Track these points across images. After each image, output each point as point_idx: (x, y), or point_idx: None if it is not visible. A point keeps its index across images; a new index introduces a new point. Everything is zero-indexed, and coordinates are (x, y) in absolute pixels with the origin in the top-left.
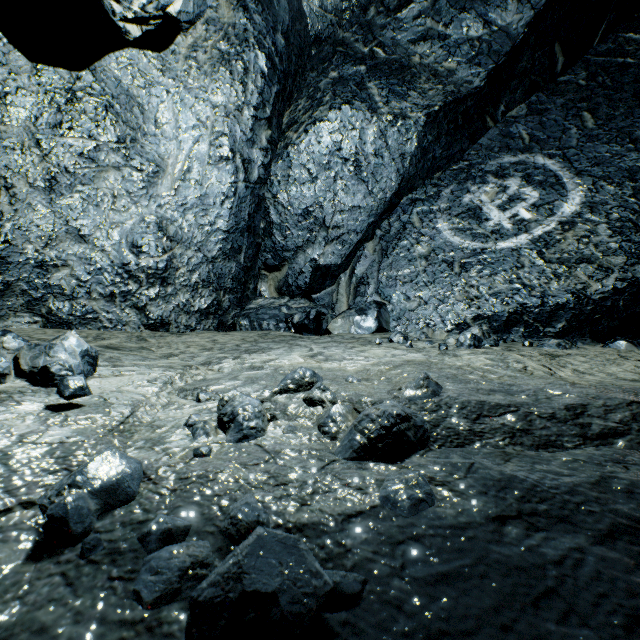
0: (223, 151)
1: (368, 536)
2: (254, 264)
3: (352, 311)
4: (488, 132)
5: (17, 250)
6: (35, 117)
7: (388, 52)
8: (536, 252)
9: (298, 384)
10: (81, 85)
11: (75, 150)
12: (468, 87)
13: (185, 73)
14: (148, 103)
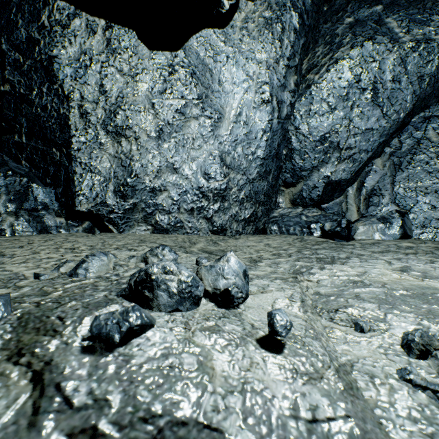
0: (265, 96)
1: None
2: (276, 182)
3: (373, 219)
4: None
5: (140, 181)
6: (151, 88)
7: None
8: None
9: None
10: (177, 61)
11: (173, 108)
12: None
13: (239, 41)
14: (214, 68)
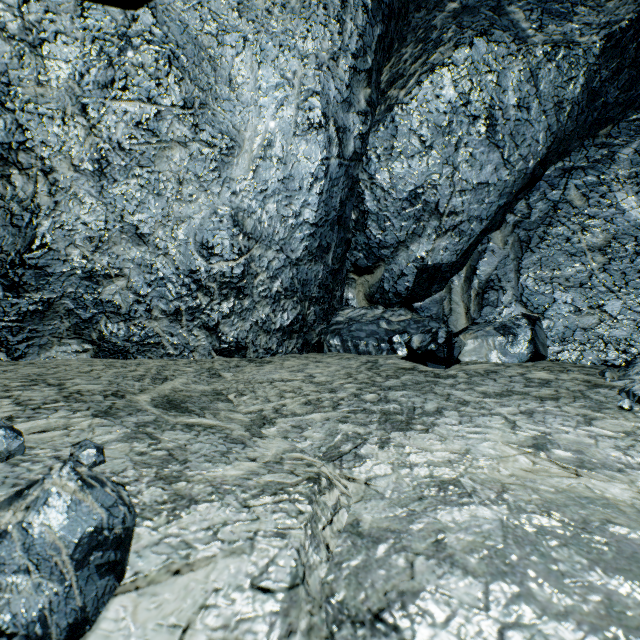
0: (314, 116)
1: None
2: (342, 266)
3: (489, 329)
4: None
5: (59, 257)
6: (80, 74)
7: None
8: None
9: None
10: (137, 29)
11: (130, 118)
12: None
13: (267, 12)
14: (221, 56)
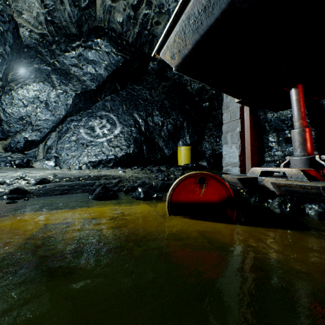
0: None
1: (35, 190)
2: None
3: (44, 159)
4: (99, 102)
5: None
6: None
7: (61, 65)
8: (107, 143)
9: (21, 177)
10: None
11: None
12: (90, 88)
13: None
14: None
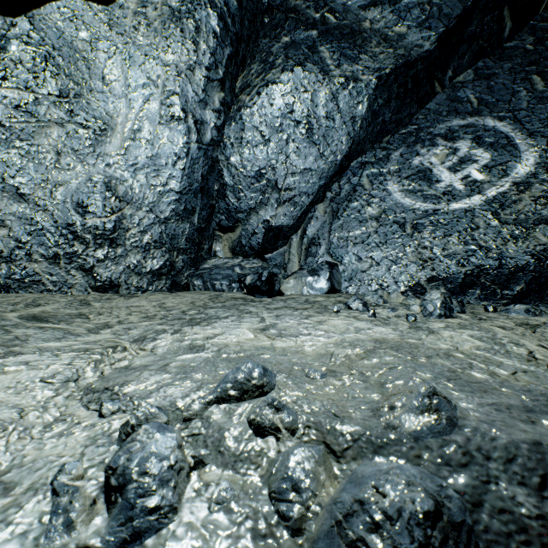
0: (174, 110)
1: None
2: (208, 225)
3: (304, 272)
4: (436, 97)
5: None
6: None
7: (339, 18)
8: (491, 213)
9: (242, 389)
10: (16, 32)
11: (10, 102)
12: (418, 51)
13: (134, 29)
14: (95, 58)
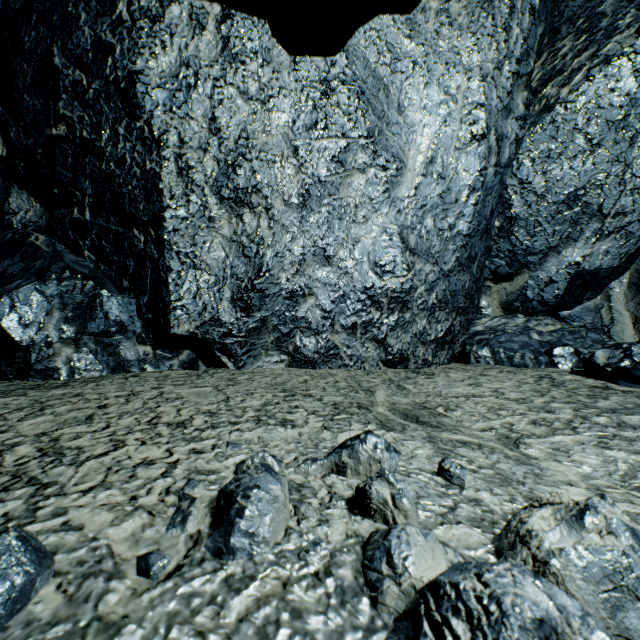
0: (477, 128)
1: None
2: (480, 274)
3: None
4: None
5: (273, 280)
6: (292, 121)
7: None
8: None
9: None
10: (334, 72)
11: (328, 154)
12: None
13: (434, 34)
14: (391, 83)
